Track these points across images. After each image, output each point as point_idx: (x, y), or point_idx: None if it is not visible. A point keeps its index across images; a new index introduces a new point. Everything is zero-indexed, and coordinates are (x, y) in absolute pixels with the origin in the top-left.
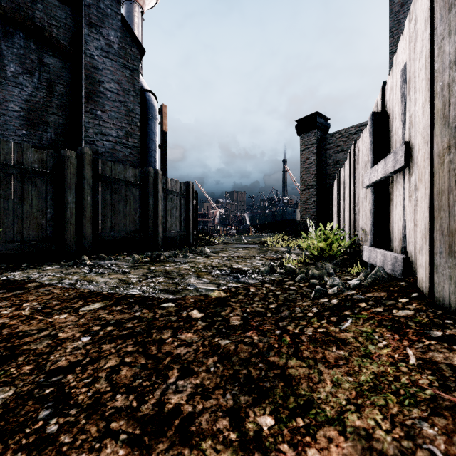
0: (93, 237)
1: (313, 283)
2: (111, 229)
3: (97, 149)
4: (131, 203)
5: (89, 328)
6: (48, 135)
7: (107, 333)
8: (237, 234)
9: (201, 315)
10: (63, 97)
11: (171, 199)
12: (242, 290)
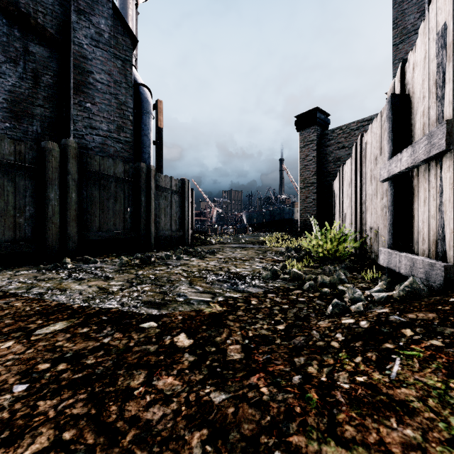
0: (79, 237)
1: (325, 293)
2: (99, 228)
3: (87, 144)
4: (121, 200)
5: (33, 367)
6: (33, 129)
7: (55, 375)
8: (234, 233)
9: (189, 343)
10: (50, 88)
11: (165, 196)
12: (242, 302)
